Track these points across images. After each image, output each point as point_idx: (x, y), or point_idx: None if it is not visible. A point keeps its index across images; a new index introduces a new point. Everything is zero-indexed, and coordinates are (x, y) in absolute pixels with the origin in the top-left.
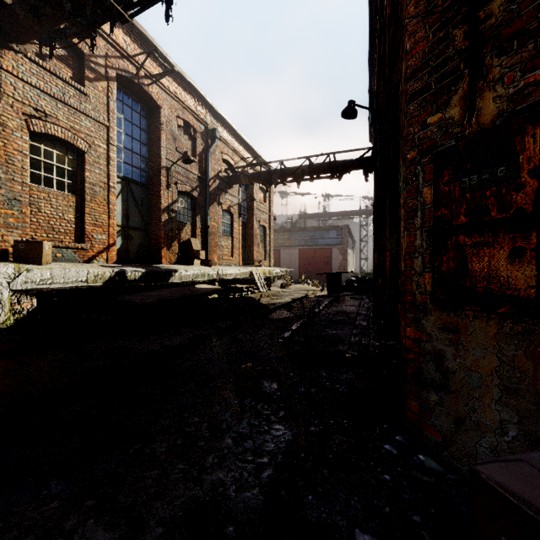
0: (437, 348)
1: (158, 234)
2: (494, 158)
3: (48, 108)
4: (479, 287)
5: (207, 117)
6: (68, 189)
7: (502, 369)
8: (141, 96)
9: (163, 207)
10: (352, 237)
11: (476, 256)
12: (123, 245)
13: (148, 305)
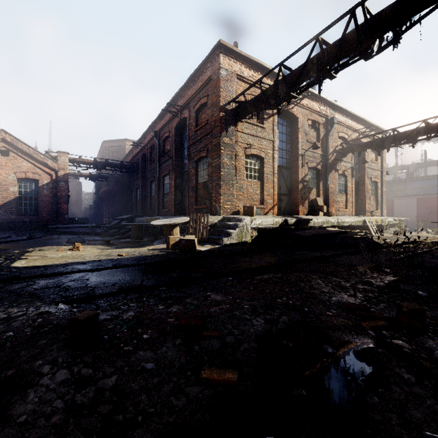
0: None
1: (296, 197)
2: None
3: (251, 141)
4: None
5: (327, 111)
6: (257, 178)
7: None
8: (287, 115)
9: (299, 179)
10: None
11: None
12: (278, 204)
13: (308, 236)
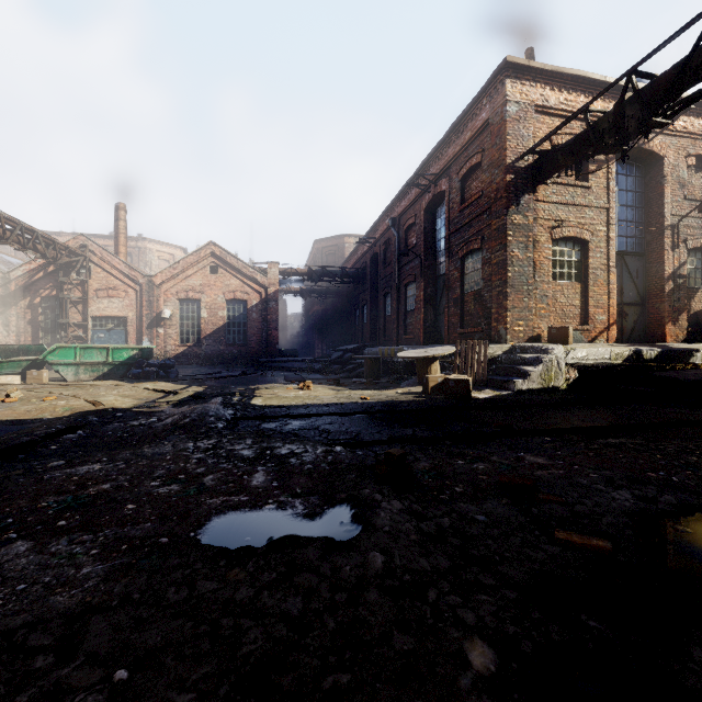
0: None
1: (659, 308)
2: None
3: (562, 215)
4: None
5: None
6: (574, 278)
7: None
8: (637, 157)
9: (666, 274)
10: None
11: None
12: (617, 323)
13: (693, 381)
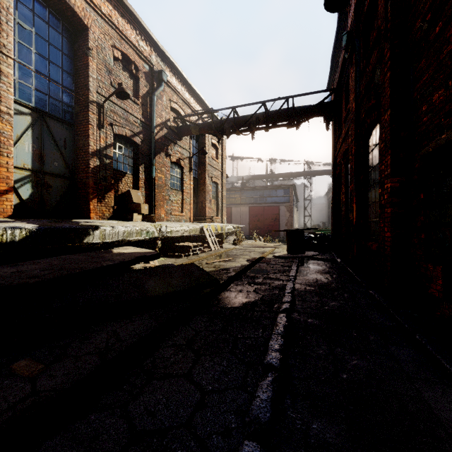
0: None
1: (85, 183)
2: None
3: None
4: None
5: (153, 57)
6: None
7: None
8: (61, 10)
9: (92, 149)
10: (296, 196)
11: None
12: (35, 194)
13: None
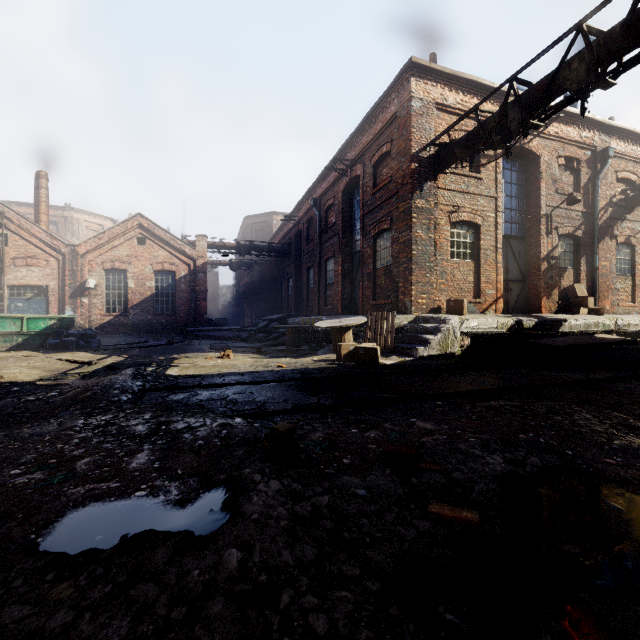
0: None
1: (536, 284)
2: None
3: (459, 202)
4: None
5: (595, 138)
6: (469, 257)
7: None
8: (519, 155)
9: (542, 256)
10: None
11: None
12: (503, 297)
13: (561, 347)
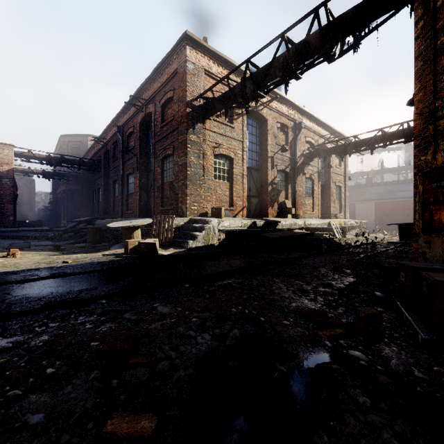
0: (423, 250)
1: (266, 199)
2: (440, 178)
3: (220, 141)
4: (436, 225)
5: (295, 115)
6: (226, 179)
7: (442, 254)
8: (256, 117)
9: (269, 182)
10: None
11: (435, 214)
12: (247, 206)
13: (275, 238)
